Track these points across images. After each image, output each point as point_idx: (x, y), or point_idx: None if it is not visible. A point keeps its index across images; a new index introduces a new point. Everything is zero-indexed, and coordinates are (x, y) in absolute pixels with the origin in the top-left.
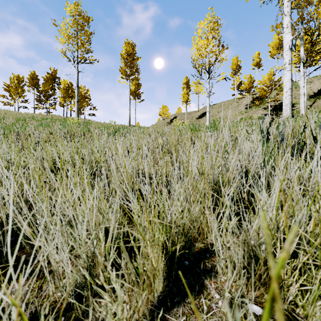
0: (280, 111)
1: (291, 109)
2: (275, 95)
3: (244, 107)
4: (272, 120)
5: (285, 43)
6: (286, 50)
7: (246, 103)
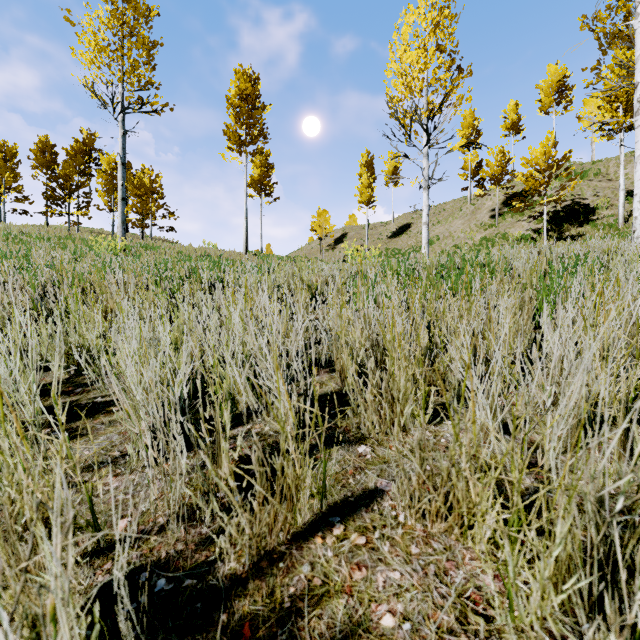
0: (567, 222)
1: None
2: (554, 189)
3: (487, 214)
4: None
5: None
6: None
7: (492, 205)
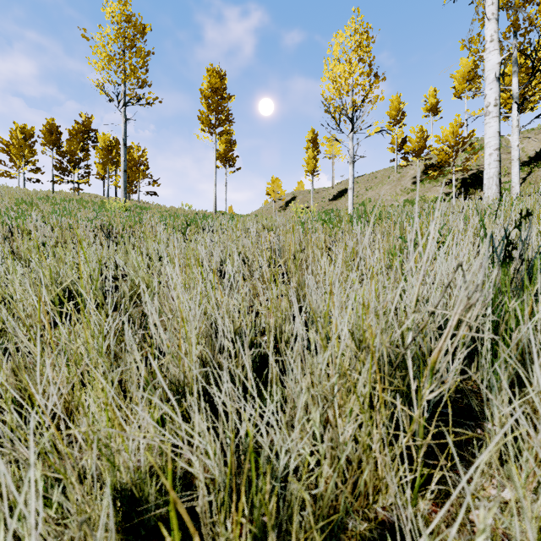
0: (472, 187)
1: (499, 184)
2: (463, 160)
3: (410, 180)
4: (525, 216)
5: (488, 69)
6: (490, 81)
7: (414, 174)
